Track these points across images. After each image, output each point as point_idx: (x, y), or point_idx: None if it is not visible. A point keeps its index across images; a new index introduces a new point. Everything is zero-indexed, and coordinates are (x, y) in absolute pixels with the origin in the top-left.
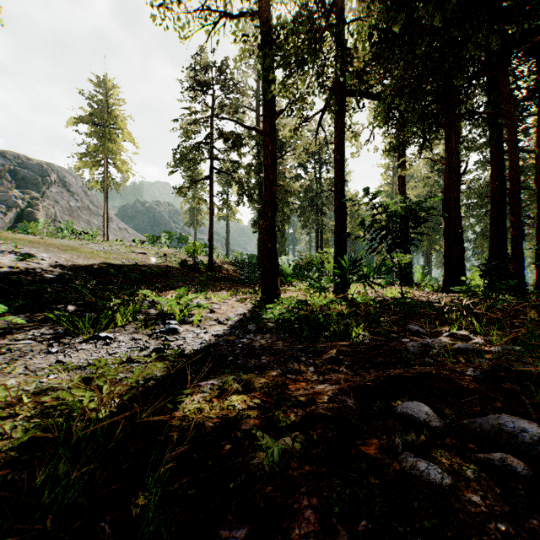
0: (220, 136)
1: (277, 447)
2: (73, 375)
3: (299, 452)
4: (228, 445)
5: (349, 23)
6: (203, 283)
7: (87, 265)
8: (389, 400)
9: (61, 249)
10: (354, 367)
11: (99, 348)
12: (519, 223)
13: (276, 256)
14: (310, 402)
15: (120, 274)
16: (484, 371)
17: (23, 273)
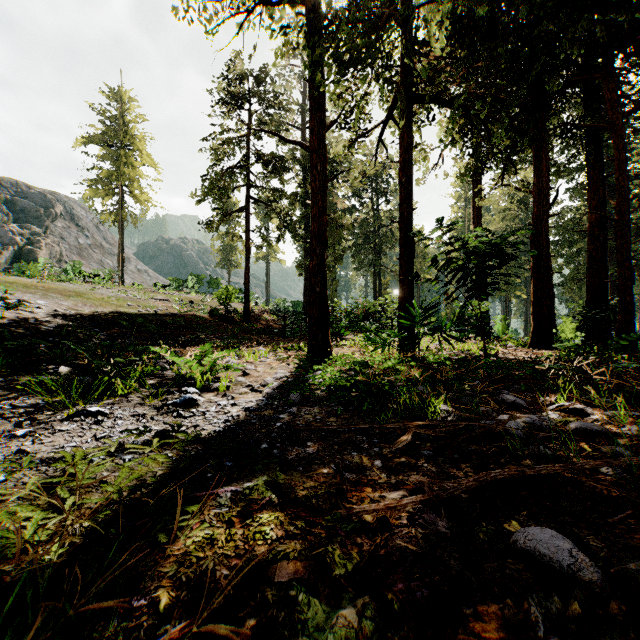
0: (258, 158)
1: (332, 633)
2: (36, 473)
3: (371, 639)
4: (250, 618)
5: (419, 8)
6: (237, 336)
7: (94, 314)
8: (499, 519)
9: (63, 295)
10: (438, 459)
11: (85, 429)
12: (628, 262)
13: (326, 303)
14: (380, 526)
15: (134, 326)
16: (635, 472)
17: (11, 325)
